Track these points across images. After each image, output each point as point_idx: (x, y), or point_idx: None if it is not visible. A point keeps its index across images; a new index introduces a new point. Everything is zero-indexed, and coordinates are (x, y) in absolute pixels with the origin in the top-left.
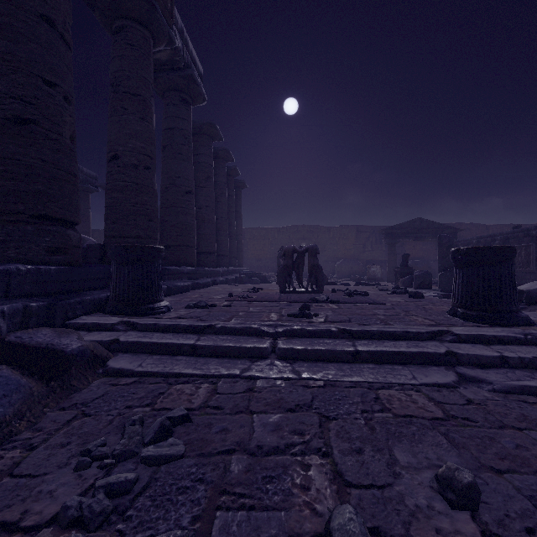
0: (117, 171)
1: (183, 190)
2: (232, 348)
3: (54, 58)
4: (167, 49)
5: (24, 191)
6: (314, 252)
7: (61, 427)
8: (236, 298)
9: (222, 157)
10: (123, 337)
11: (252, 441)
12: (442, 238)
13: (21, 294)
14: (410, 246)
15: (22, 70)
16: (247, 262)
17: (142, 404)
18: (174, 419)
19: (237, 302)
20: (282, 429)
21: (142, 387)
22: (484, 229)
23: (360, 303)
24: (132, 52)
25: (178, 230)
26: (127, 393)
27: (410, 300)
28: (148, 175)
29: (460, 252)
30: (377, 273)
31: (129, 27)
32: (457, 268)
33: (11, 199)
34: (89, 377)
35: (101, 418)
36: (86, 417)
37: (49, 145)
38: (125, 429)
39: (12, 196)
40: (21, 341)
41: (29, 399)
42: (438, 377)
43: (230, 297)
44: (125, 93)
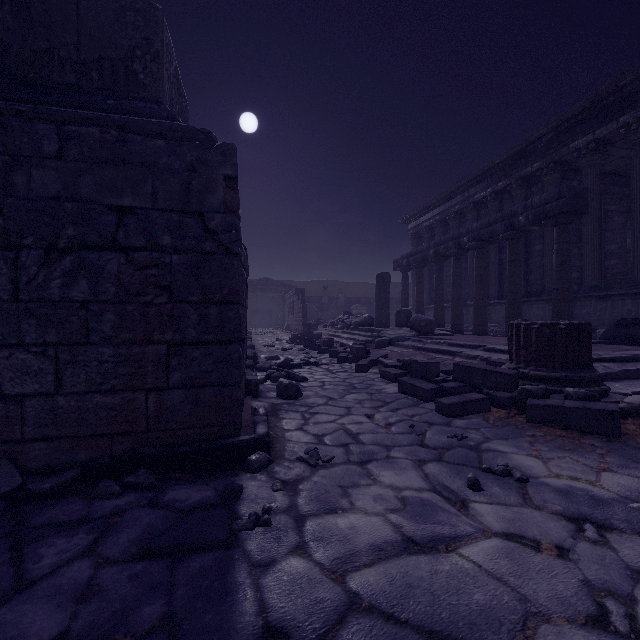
0: None
1: None
2: None
3: None
4: None
5: None
6: None
7: None
8: None
9: None
10: None
11: None
12: None
13: None
14: None
15: None
16: None
17: None
18: None
19: None
20: None
21: None
22: (346, 286)
23: None
24: None
25: None
26: None
27: None
28: None
29: None
30: None
31: None
32: None
33: None
34: None
35: None
36: None
37: None
38: None
39: None
40: None
41: None
42: None
43: None
44: None
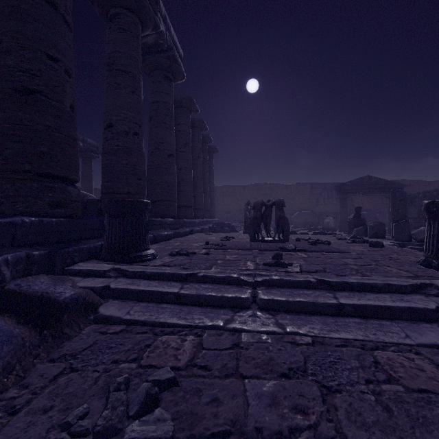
0: (112, 137)
1: (166, 154)
2: (214, 298)
3: (57, 36)
4: (153, 33)
5: (30, 153)
6: (280, 205)
7: (47, 384)
8: (212, 246)
9: (198, 126)
10: (114, 284)
11: (249, 420)
12: (395, 192)
13: (26, 243)
14: (358, 200)
15: (29, 47)
16: (217, 214)
17: (128, 358)
18: (160, 383)
19: (213, 250)
20: (280, 403)
21: (129, 337)
22: (426, 185)
23: (326, 252)
24: (123, 35)
25: (162, 187)
26: (114, 343)
27: (372, 249)
28: (137, 140)
29: (435, 205)
30: (330, 224)
31: (121, 14)
32: (431, 220)
33: (19, 159)
34: (81, 324)
35: (88, 374)
36: (72, 372)
37: (52, 112)
38: (109, 395)
39: (20, 157)
40: (19, 290)
41: (20, 351)
42: (434, 336)
43: (207, 245)
44: (118, 71)
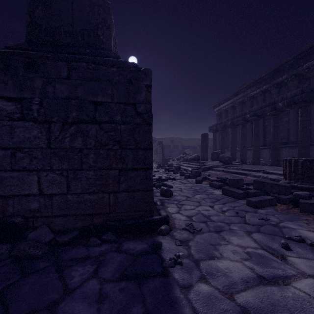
0: None
1: None
2: None
3: None
4: None
5: None
6: None
7: None
8: None
9: None
10: None
11: None
12: None
13: None
14: None
15: None
16: None
17: None
18: None
19: None
20: None
21: None
22: (182, 140)
23: None
24: None
25: None
26: None
27: None
28: None
29: None
30: None
31: None
32: None
33: None
34: None
35: None
36: None
37: None
38: None
39: None
40: None
41: None
42: None
43: None
44: None
